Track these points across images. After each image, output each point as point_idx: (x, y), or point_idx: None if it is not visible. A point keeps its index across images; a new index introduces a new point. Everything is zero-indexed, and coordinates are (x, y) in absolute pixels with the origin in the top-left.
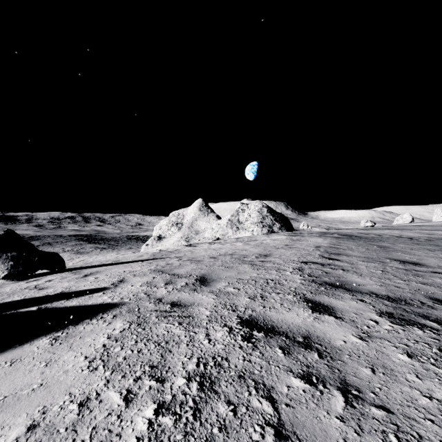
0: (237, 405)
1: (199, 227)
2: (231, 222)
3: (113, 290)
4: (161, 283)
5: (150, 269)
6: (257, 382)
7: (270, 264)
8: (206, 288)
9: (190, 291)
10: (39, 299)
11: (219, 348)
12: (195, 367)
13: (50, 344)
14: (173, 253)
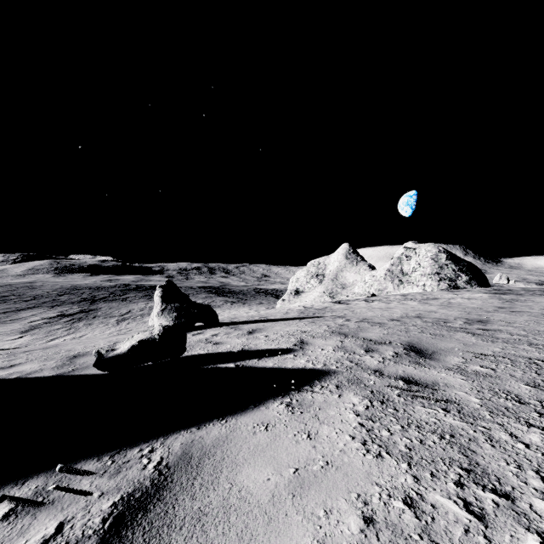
0: None
1: (346, 280)
2: (390, 273)
3: (303, 353)
4: (358, 349)
5: (326, 330)
6: None
7: (504, 334)
8: (433, 362)
9: (412, 364)
10: (227, 355)
11: None
12: None
13: (289, 412)
14: (326, 311)
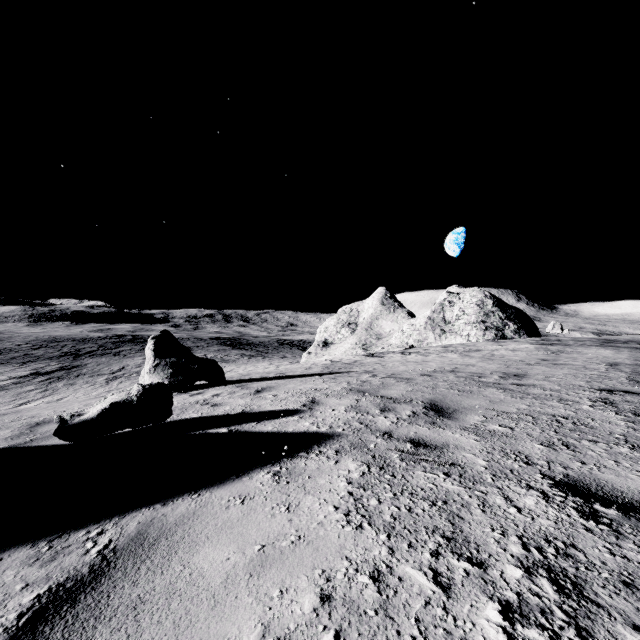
0: None
1: (382, 329)
2: (431, 321)
3: (310, 414)
4: (373, 409)
5: (344, 388)
6: None
7: (537, 389)
8: (451, 422)
9: (427, 424)
10: (222, 418)
11: (547, 525)
12: (523, 551)
13: (274, 482)
14: (354, 365)
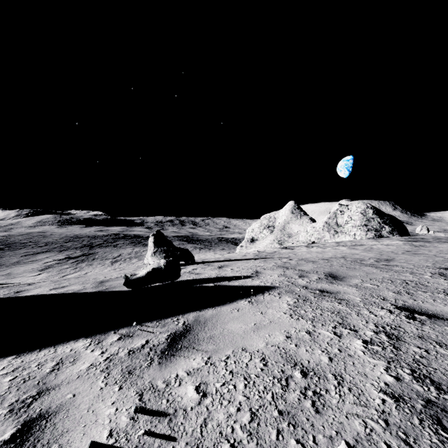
0: (427, 350)
1: (292, 230)
2: (327, 225)
3: (258, 278)
4: (294, 276)
5: (274, 265)
6: (437, 342)
7: (398, 268)
8: (341, 282)
9: (327, 283)
10: (207, 279)
11: (388, 320)
12: (375, 327)
13: (250, 304)
14: (275, 254)
